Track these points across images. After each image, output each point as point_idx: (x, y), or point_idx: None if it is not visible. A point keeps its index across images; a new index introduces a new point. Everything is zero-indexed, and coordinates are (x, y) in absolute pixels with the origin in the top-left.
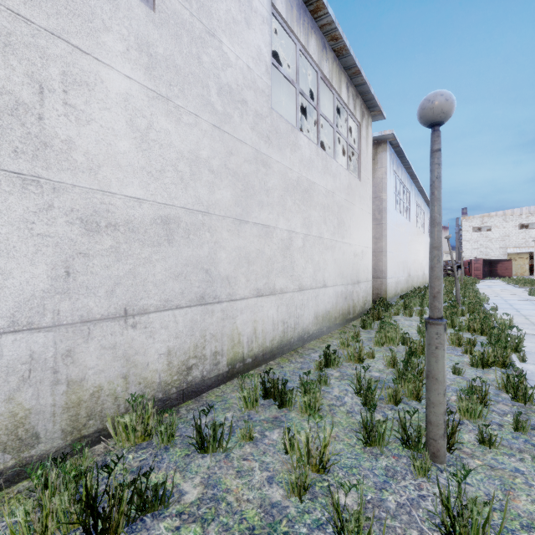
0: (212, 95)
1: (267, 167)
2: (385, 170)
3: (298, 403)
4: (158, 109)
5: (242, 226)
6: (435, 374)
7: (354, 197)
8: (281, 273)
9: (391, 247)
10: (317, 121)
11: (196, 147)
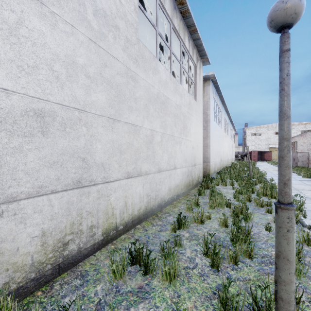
0: (88, 14)
1: (135, 81)
2: (209, 96)
3: (160, 271)
4: (30, 9)
5: (115, 123)
6: (287, 255)
7: (193, 111)
8: (145, 160)
9: (212, 143)
10: (170, 57)
11: (72, 53)
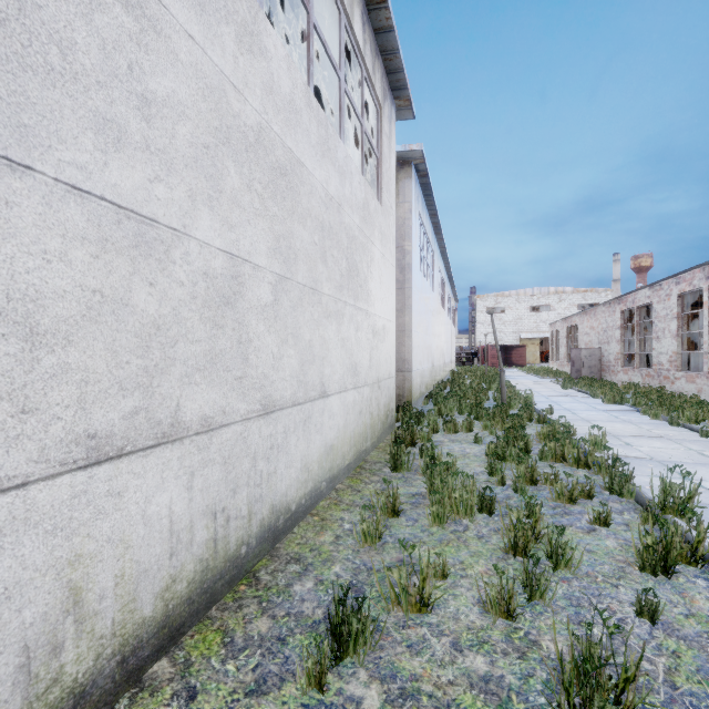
0: None
1: (142, 20)
2: (410, 206)
3: None
4: None
5: None
6: None
7: (373, 230)
8: (203, 373)
9: (417, 325)
10: (307, 35)
11: None
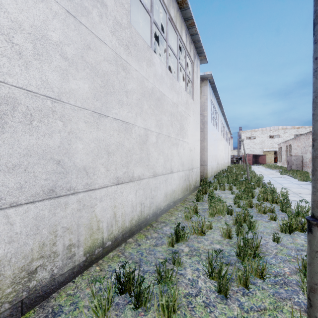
0: None
1: (126, 72)
2: (206, 97)
3: (155, 304)
4: None
5: (102, 119)
6: None
7: (190, 111)
8: (139, 163)
9: (209, 146)
10: (166, 50)
11: (42, 25)
